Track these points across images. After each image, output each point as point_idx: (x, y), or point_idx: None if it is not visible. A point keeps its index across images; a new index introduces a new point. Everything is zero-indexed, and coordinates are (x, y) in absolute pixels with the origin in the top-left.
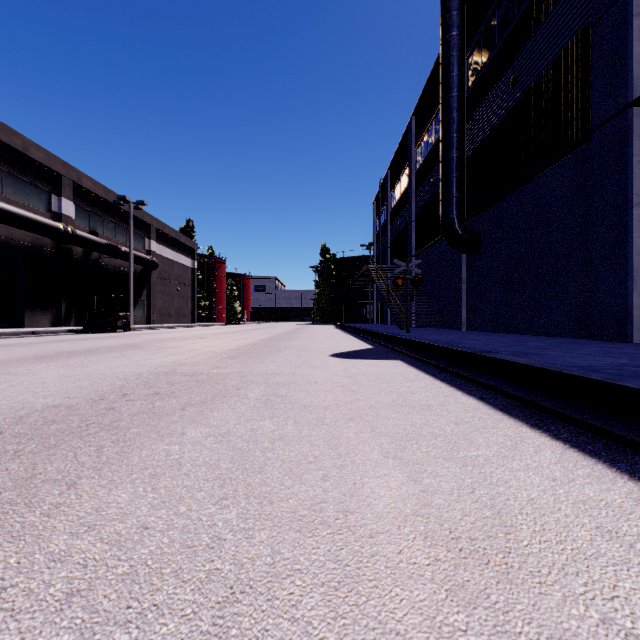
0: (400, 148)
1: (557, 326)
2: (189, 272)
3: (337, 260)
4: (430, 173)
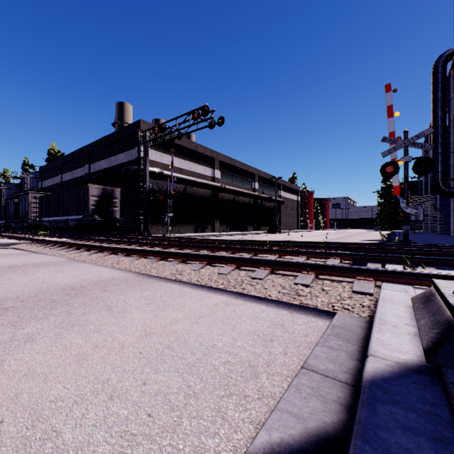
0: None
1: None
2: (295, 203)
3: None
4: None
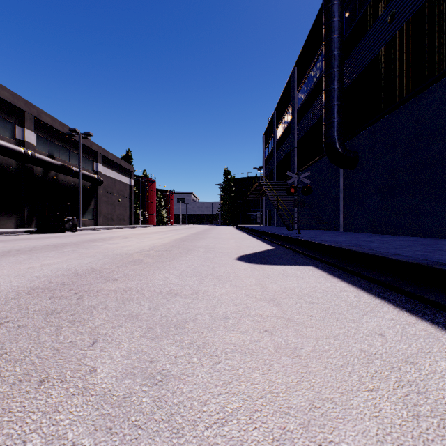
0: (284, 93)
1: (441, 228)
2: (127, 188)
3: (236, 180)
4: (310, 108)
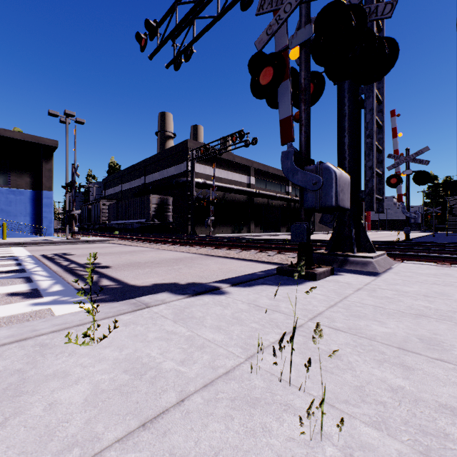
0: None
1: None
2: None
3: (446, 183)
4: None
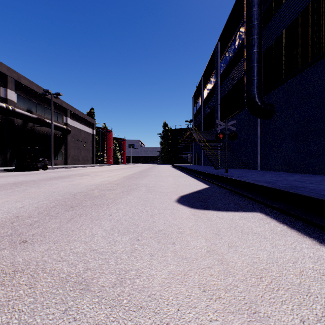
0: (209, 63)
1: None
2: (90, 136)
3: (172, 130)
4: (231, 72)
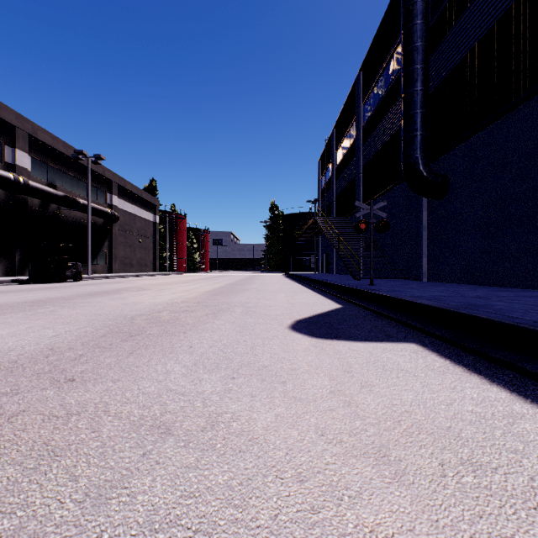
0: (346, 106)
1: None
2: (151, 226)
3: (285, 216)
4: (381, 122)
